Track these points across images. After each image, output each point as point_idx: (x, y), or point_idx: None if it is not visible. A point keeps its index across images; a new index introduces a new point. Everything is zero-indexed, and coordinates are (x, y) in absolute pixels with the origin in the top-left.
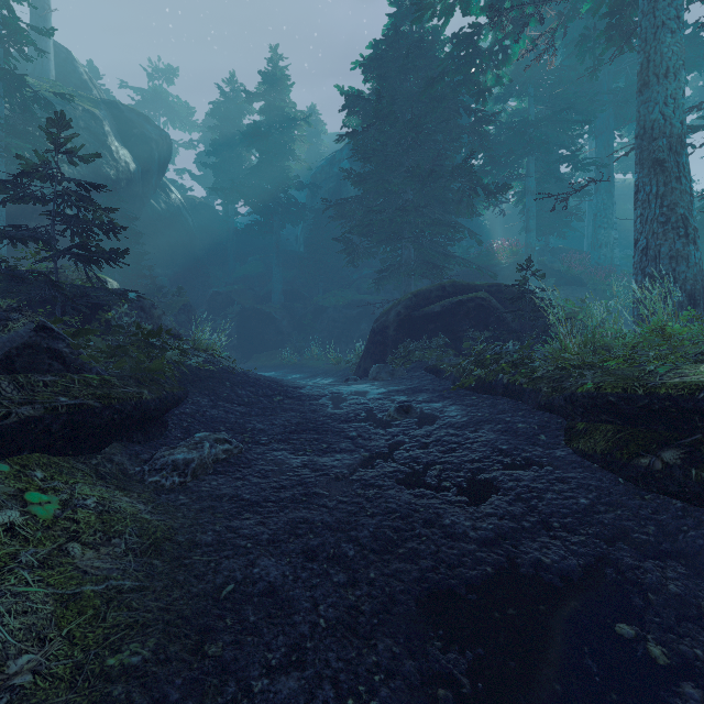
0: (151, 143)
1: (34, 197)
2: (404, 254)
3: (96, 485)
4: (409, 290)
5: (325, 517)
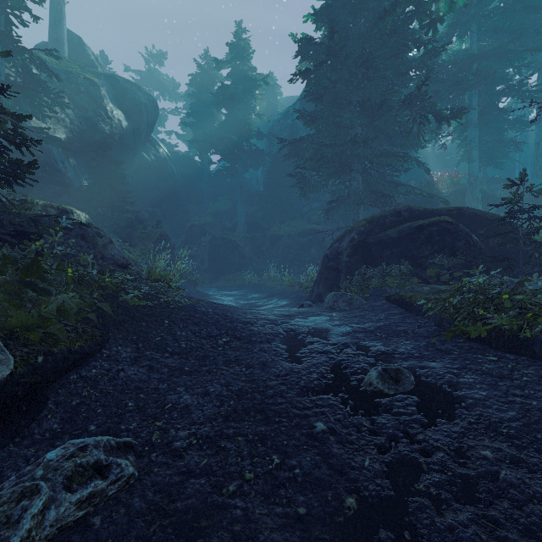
0: (140, 106)
1: None
2: (352, 185)
3: None
4: (358, 219)
5: None
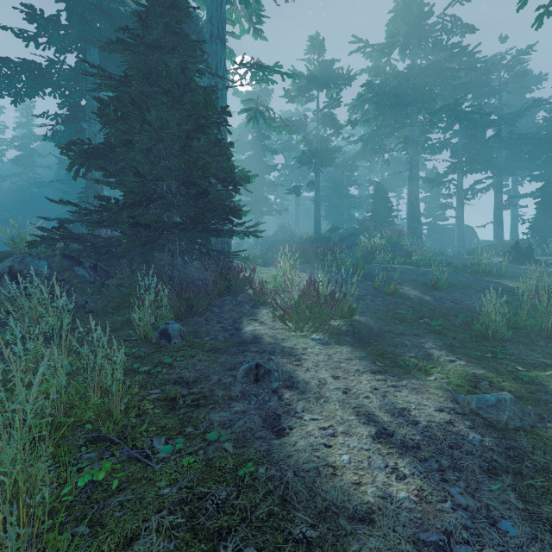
0: None
1: None
2: None
3: None
4: None
5: None
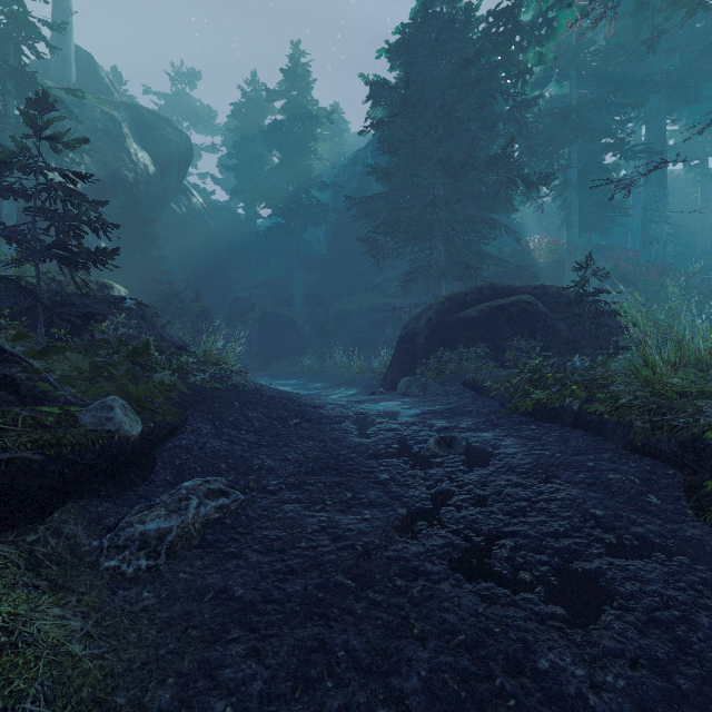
0: (171, 145)
1: (11, 190)
2: (433, 254)
3: (15, 587)
4: (439, 294)
5: (350, 637)
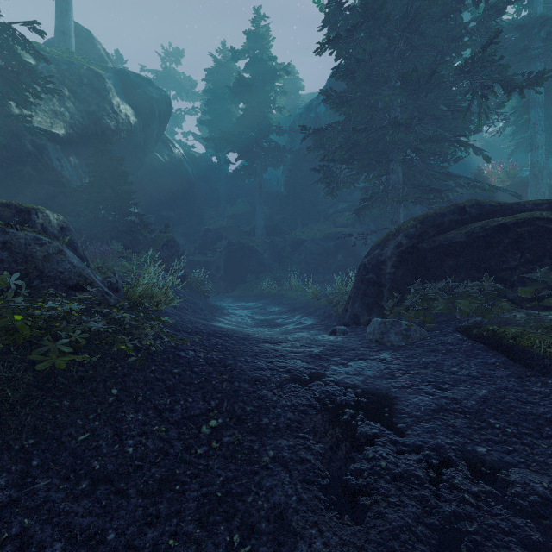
0: (151, 101)
1: None
2: (391, 179)
3: None
4: (398, 219)
5: None
